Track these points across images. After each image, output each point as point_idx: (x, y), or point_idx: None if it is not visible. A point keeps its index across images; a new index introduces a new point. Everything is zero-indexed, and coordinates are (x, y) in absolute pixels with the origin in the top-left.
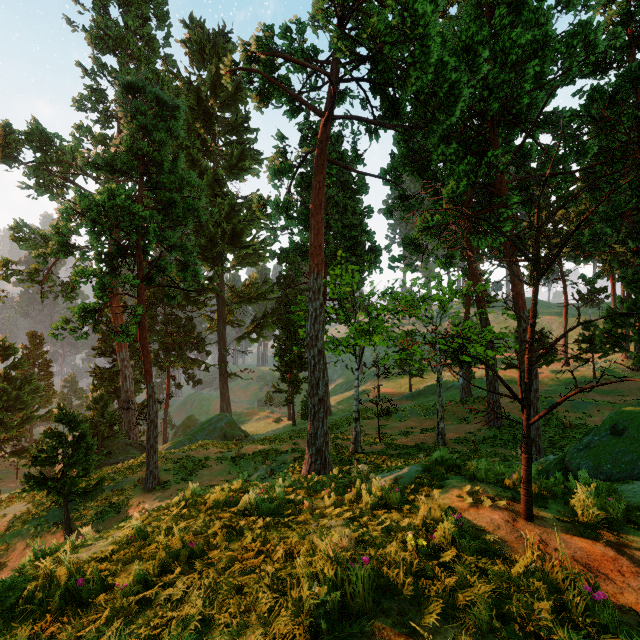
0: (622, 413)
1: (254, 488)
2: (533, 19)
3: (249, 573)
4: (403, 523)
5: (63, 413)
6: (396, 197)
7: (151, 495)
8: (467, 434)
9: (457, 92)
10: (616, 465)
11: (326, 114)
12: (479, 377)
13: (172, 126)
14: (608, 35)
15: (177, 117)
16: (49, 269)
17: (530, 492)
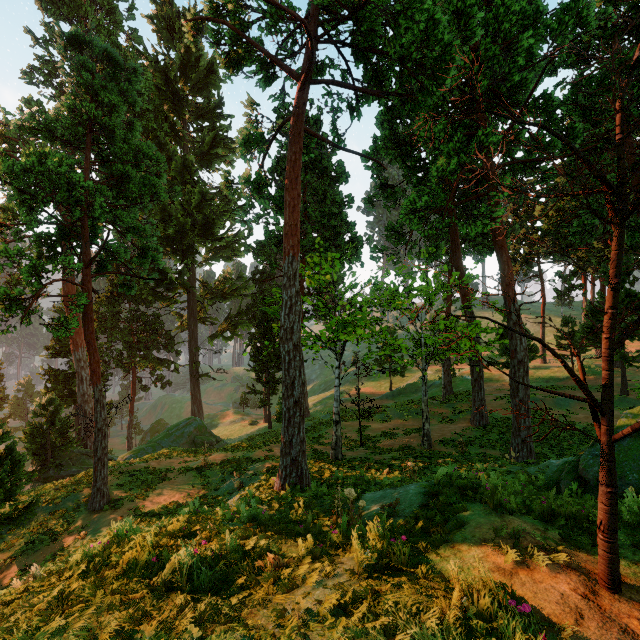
0: None
1: (188, 544)
2: None
3: None
4: (429, 621)
5: None
6: (377, 186)
7: (97, 517)
8: (453, 435)
9: (449, 57)
10: None
11: (303, 75)
12: (459, 375)
13: (126, 90)
14: (599, 15)
15: (133, 80)
16: None
17: (615, 546)
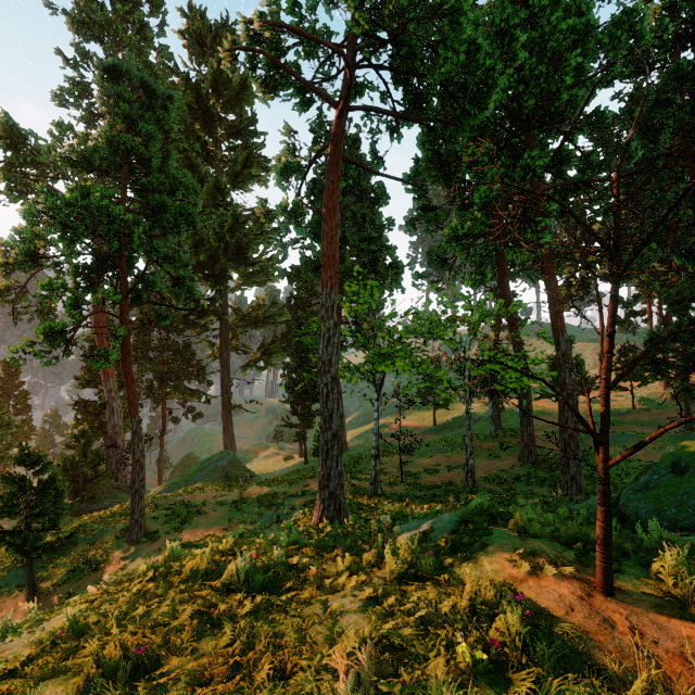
0: (684, 448)
1: (243, 554)
2: (573, 7)
3: None
4: (444, 607)
5: (25, 453)
6: (420, 208)
7: (135, 548)
8: (499, 471)
9: (491, 81)
10: (682, 509)
11: (341, 103)
12: (509, 408)
13: (162, 118)
14: (655, 27)
15: (168, 108)
16: (22, 286)
17: (609, 557)
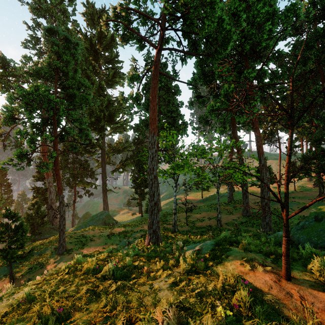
0: (320, 209)
1: (111, 261)
2: (267, 2)
3: None
4: (209, 287)
5: (8, 212)
6: (195, 97)
7: (61, 257)
8: (232, 220)
9: (229, 36)
10: (320, 238)
11: (158, 46)
12: (237, 190)
13: (74, 53)
14: (305, 12)
15: (77, 49)
16: (8, 133)
17: (289, 262)
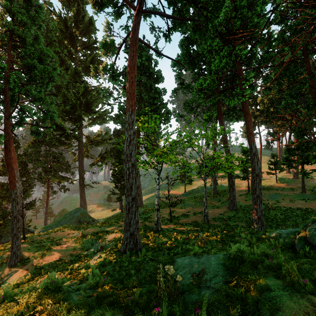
0: None
1: None
2: None
3: None
4: None
5: None
6: (179, 84)
7: (12, 270)
8: (219, 215)
9: (222, 0)
10: None
11: (138, 5)
12: (220, 183)
13: (34, 16)
14: None
15: (38, 11)
16: None
17: None
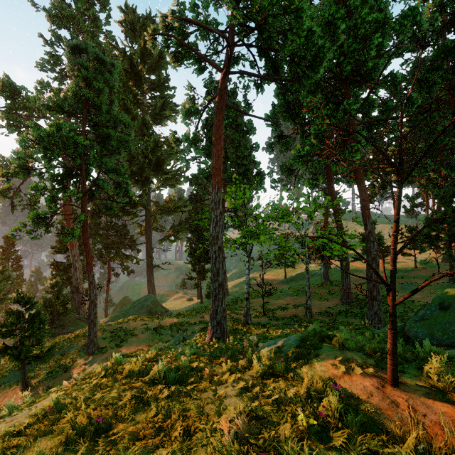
0: (447, 293)
1: (162, 360)
2: (376, 5)
3: (148, 452)
4: (290, 393)
5: (20, 296)
6: (275, 136)
7: (91, 358)
8: (327, 308)
9: (322, 55)
10: (445, 333)
11: (224, 69)
12: (334, 267)
13: (108, 79)
14: (429, 18)
15: (112, 72)
16: (17, 188)
17: (396, 362)
